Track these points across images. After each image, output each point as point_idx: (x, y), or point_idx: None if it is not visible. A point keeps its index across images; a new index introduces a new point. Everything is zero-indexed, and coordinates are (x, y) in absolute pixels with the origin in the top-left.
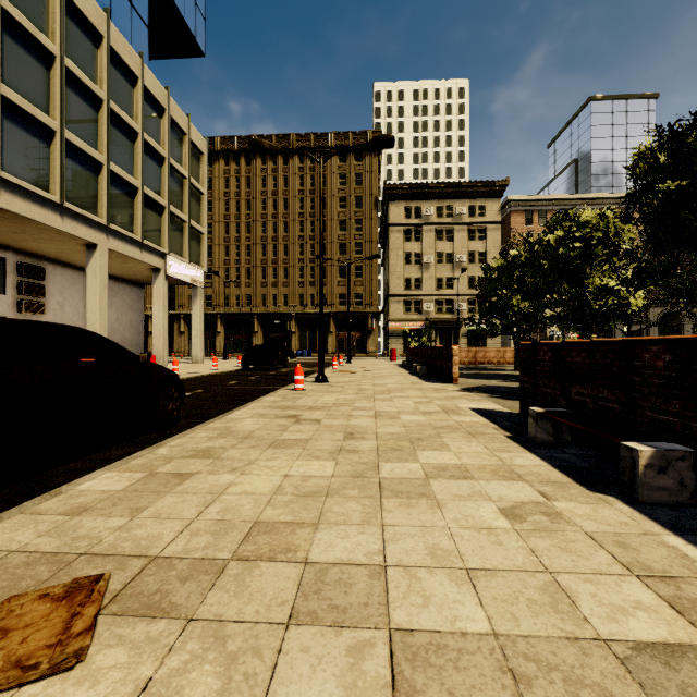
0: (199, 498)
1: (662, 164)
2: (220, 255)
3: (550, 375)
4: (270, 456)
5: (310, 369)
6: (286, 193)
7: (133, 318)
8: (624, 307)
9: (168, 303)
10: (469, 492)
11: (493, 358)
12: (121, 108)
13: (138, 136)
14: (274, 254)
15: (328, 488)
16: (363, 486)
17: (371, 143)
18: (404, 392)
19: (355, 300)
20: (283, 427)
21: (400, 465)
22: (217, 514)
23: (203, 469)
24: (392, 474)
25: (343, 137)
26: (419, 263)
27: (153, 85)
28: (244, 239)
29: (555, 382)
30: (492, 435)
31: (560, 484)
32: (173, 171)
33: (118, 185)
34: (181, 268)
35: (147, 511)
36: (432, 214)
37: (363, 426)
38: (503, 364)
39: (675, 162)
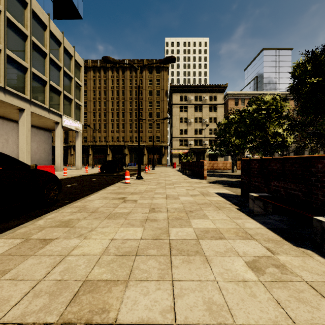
0: (51, 259)
1: (307, 71)
2: (91, 117)
3: (258, 175)
4: (105, 225)
5: (134, 172)
6: (123, 88)
7: (45, 147)
8: (285, 142)
9: (65, 140)
10: (225, 249)
11: (221, 167)
12: (38, 40)
13: (47, 55)
14: (117, 117)
15: (137, 248)
16: (159, 246)
17: (164, 60)
18: (180, 184)
19: (156, 139)
20: (116, 205)
21: (181, 229)
22: (59, 274)
23: (61, 236)
24: (177, 236)
25: (151, 62)
26: (186, 122)
27: (55, 30)
28: (103, 109)
29: (261, 179)
30: (229, 208)
31: (276, 241)
32: (66, 74)
33: (36, 79)
34: (70, 122)
35: (10, 273)
36: (192, 99)
37: (159, 203)
38: (226, 169)
39: (315, 69)
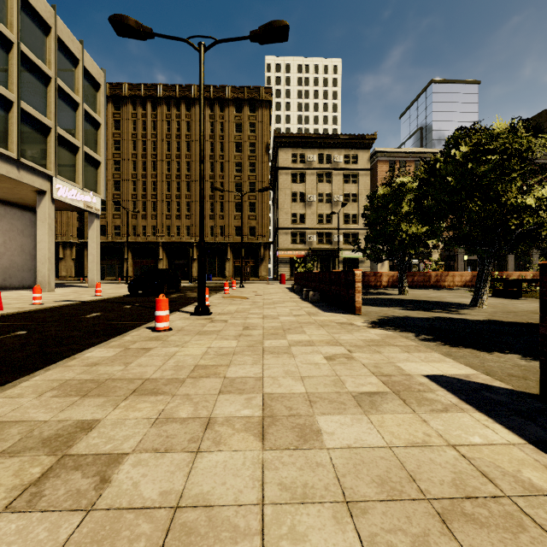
0: None
1: None
2: (128, 189)
3: None
4: None
5: None
6: (189, 137)
7: (24, 243)
8: (540, 228)
9: (79, 232)
10: None
11: (371, 282)
12: None
13: (13, 46)
14: (178, 190)
15: None
16: None
17: (261, 30)
18: (304, 332)
19: (249, 231)
20: None
21: None
22: None
23: None
24: None
25: (239, 91)
26: (304, 201)
27: None
28: (150, 176)
29: None
30: None
31: None
32: (63, 94)
33: None
34: (71, 192)
35: None
36: (315, 160)
37: (222, 515)
38: (380, 287)
39: None
